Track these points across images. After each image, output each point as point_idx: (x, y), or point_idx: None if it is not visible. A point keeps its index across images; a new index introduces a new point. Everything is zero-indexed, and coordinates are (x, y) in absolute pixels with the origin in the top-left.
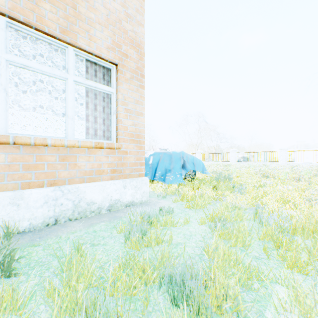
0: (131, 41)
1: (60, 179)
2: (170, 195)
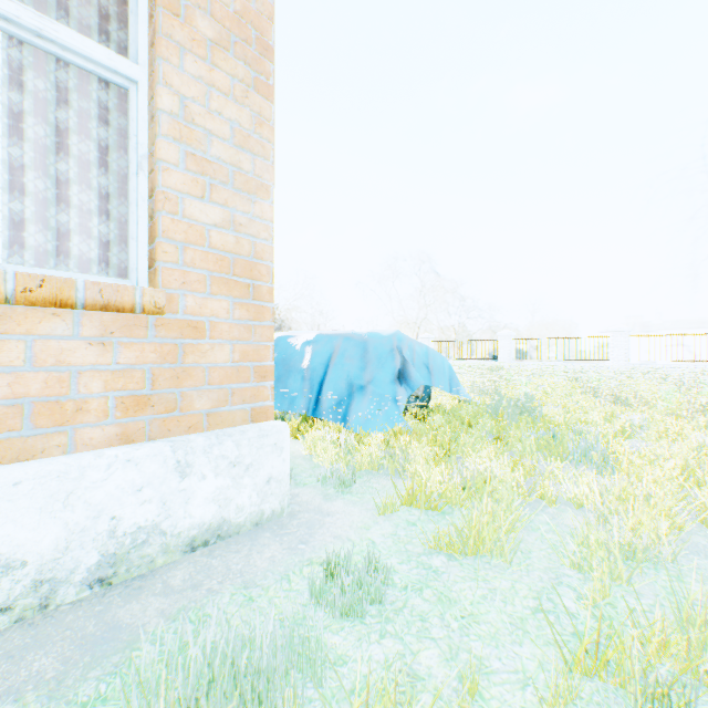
0: None
1: None
2: (364, 474)
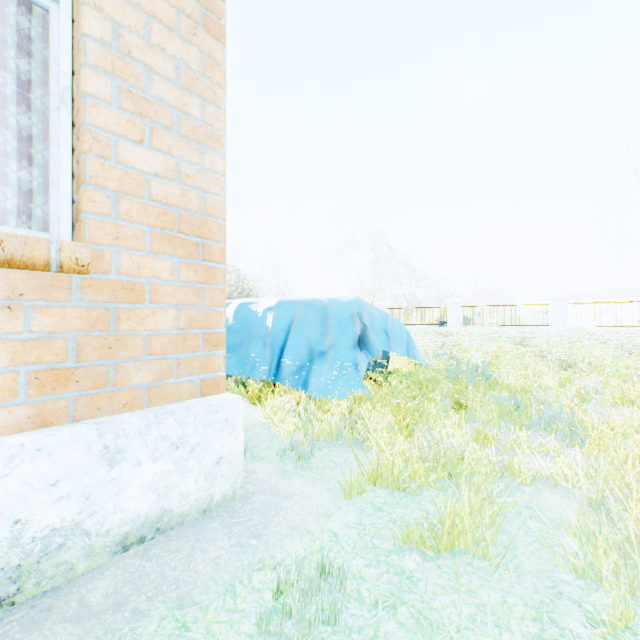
0: None
1: None
2: (325, 446)
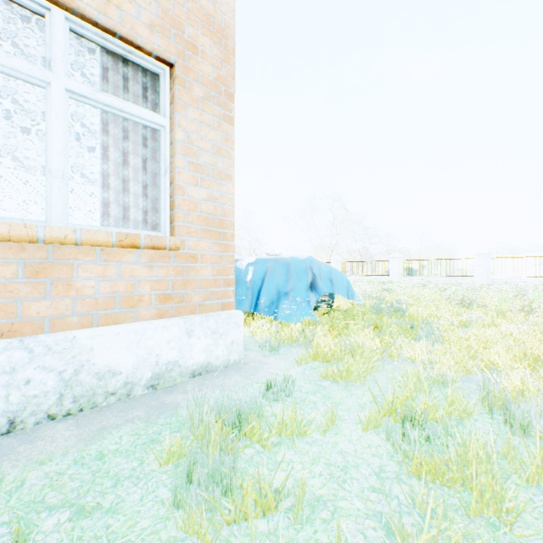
0: (206, 19)
1: (28, 319)
2: (287, 345)
